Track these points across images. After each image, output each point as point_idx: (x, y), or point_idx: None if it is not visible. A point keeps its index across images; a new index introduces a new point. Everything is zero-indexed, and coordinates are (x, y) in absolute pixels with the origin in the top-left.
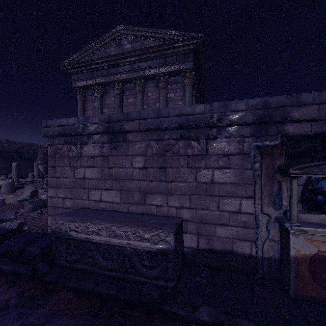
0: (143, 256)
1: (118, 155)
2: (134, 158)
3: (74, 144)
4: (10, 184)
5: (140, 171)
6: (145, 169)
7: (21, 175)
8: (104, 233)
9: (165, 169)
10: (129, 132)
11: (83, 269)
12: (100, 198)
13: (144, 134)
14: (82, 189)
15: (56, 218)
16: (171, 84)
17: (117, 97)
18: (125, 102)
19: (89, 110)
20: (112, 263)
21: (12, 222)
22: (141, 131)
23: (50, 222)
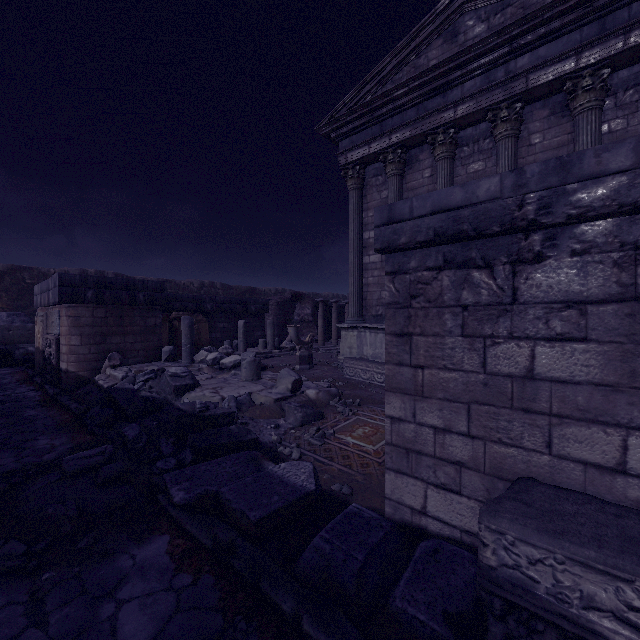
0: None
1: None
2: None
3: (481, 264)
4: (254, 362)
5: None
6: None
7: (247, 342)
8: None
9: None
10: None
11: None
12: (614, 461)
13: None
14: (520, 412)
15: (502, 529)
16: (615, 94)
17: (441, 166)
18: (459, 174)
19: (371, 208)
20: None
21: (296, 466)
22: None
23: (392, 488)
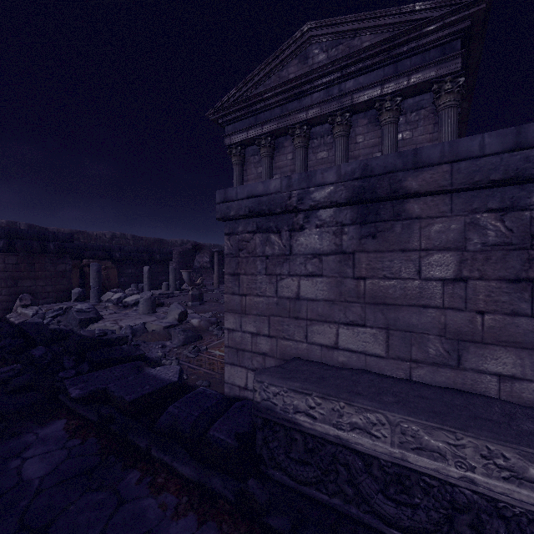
0: (525, 527)
1: (382, 249)
2: (425, 256)
3: (275, 231)
4: (150, 299)
5: (446, 288)
6: (460, 282)
7: (152, 285)
8: (386, 435)
9: (529, 284)
10: (415, 195)
11: (329, 504)
12: (333, 342)
13: (459, 197)
14: (293, 319)
15: (263, 379)
16: (405, 114)
17: (298, 152)
18: (311, 159)
19: (250, 180)
20: (412, 514)
21: (168, 368)
22: (454, 190)
23: (229, 375)
